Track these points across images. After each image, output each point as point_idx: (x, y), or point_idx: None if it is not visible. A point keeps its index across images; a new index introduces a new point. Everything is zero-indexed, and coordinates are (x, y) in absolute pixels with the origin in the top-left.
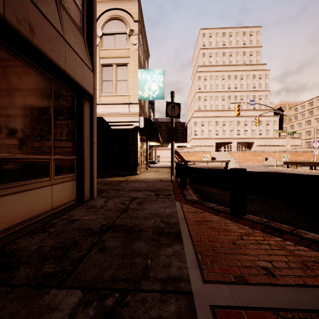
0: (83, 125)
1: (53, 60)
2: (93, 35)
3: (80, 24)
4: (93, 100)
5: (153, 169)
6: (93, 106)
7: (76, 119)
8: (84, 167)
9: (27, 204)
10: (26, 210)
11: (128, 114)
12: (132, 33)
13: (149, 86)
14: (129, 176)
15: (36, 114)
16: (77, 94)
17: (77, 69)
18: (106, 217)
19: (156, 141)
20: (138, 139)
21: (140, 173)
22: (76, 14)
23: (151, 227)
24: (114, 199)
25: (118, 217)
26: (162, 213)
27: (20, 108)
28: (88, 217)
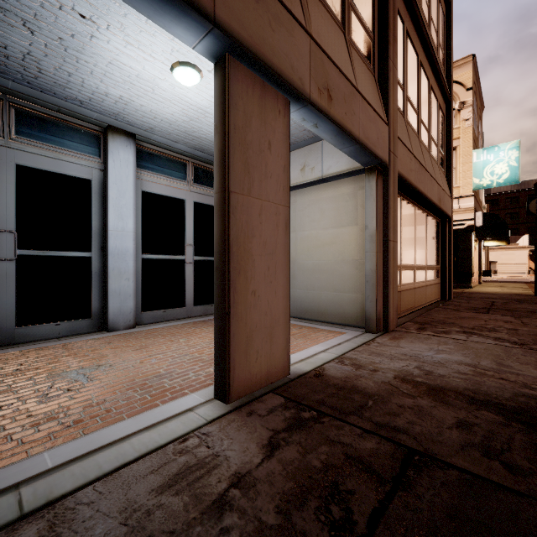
0: (446, 242)
1: (443, 209)
2: (451, 169)
3: (443, 166)
4: (451, 221)
5: (491, 284)
6: (451, 225)
7: (439, 238)
8: (446, 274)
9: (430, 292)
10: (430, 295)
11: (457, 211)
12: (463, 106)
13: (491, 169)
14: (460, 289)
15: (432, 242)
16: (440, 219)
17: (447, 205)
18: (480, 306)
19: (497, 240)
20: (472, 242)
21: (474, 287)
22: (442, 163)
23: (524, 311)
24: (472, 300)
25: (491, 306)
26: (531, 308)
27: (429, 241)
28: (466, 305)
